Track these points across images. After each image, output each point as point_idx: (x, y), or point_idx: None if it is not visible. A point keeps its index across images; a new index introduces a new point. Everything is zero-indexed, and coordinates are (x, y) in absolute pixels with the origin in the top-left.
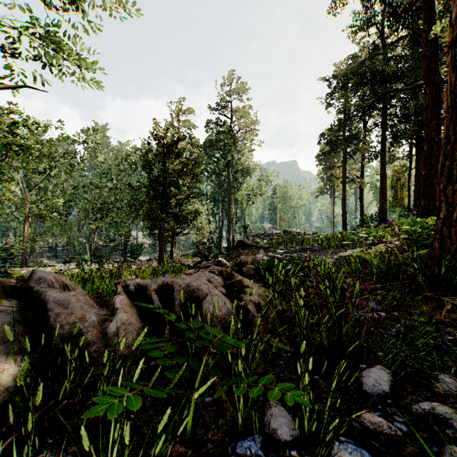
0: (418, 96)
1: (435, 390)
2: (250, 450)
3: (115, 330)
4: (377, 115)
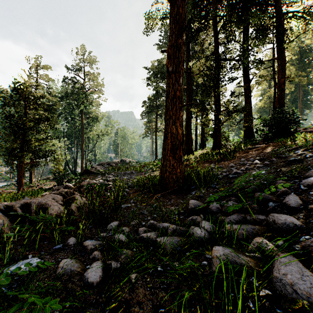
0: None
1: (129, 225)
2: (58, 247)
3: None
4: None
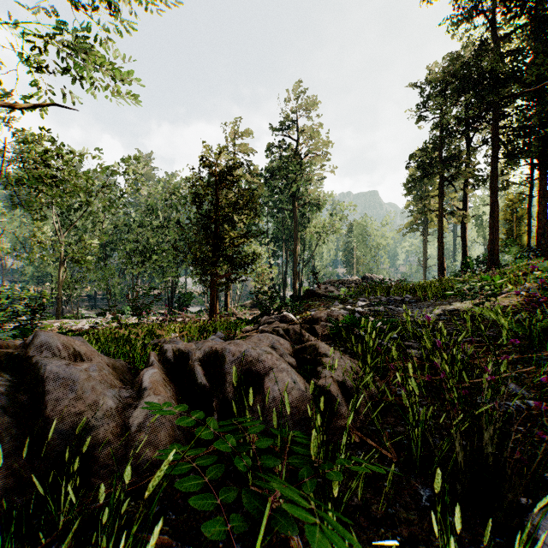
0: (543, 102)
1: None
2: None
3: (140, 423)
4: (485, 129)
